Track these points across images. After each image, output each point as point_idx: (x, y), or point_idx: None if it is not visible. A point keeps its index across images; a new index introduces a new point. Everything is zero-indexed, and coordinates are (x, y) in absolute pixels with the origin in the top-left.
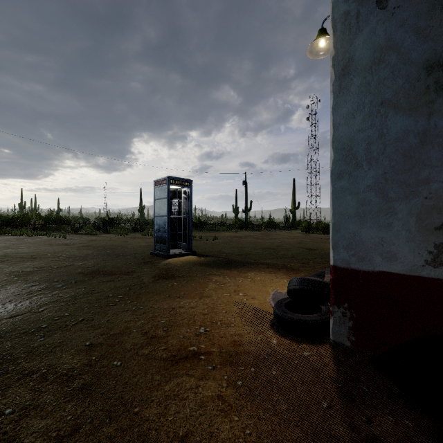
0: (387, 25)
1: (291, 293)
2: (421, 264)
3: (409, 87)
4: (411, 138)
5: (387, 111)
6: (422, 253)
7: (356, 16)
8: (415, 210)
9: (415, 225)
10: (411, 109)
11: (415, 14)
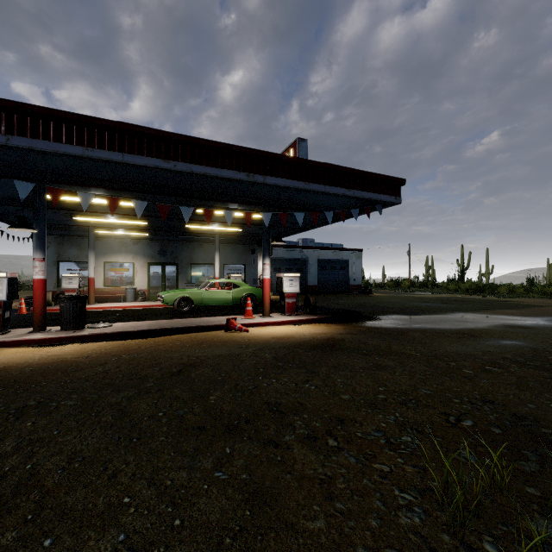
0: (48, 253)
1: (25, 300)
2: (52, 289)
3: (51, 263)
4: (51, 271)
5: (48, 266)
6: (53, 287)
7: None
8: (52, 281)
9: (52, 283)
10: (51, 267)
11: (52, 253)
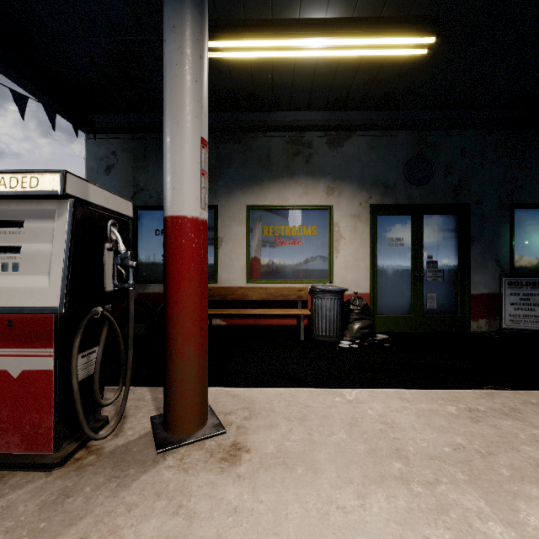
0: (109, 183)
1: None
2: None
3: None
4: None
5: None
6: None
7: (97, 171)
8: None
9: None
10: None
11: (118, 185)
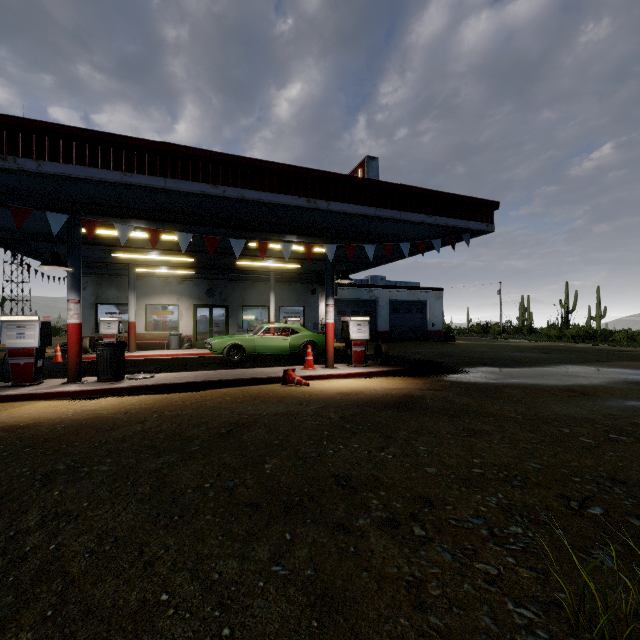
0: (85, 294)
1: (61, 346)
2: (90, 334)
3: (88, 306)
4: (89, 314)
5: (85, 309)
6: (90, 333)
7: None
8: (89, 326)
9: (89, 328)
10: (89, 309)
11: (89, 295)
